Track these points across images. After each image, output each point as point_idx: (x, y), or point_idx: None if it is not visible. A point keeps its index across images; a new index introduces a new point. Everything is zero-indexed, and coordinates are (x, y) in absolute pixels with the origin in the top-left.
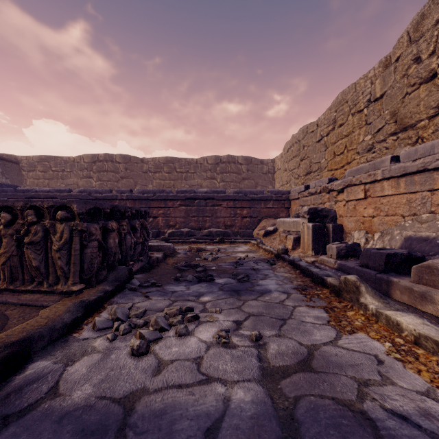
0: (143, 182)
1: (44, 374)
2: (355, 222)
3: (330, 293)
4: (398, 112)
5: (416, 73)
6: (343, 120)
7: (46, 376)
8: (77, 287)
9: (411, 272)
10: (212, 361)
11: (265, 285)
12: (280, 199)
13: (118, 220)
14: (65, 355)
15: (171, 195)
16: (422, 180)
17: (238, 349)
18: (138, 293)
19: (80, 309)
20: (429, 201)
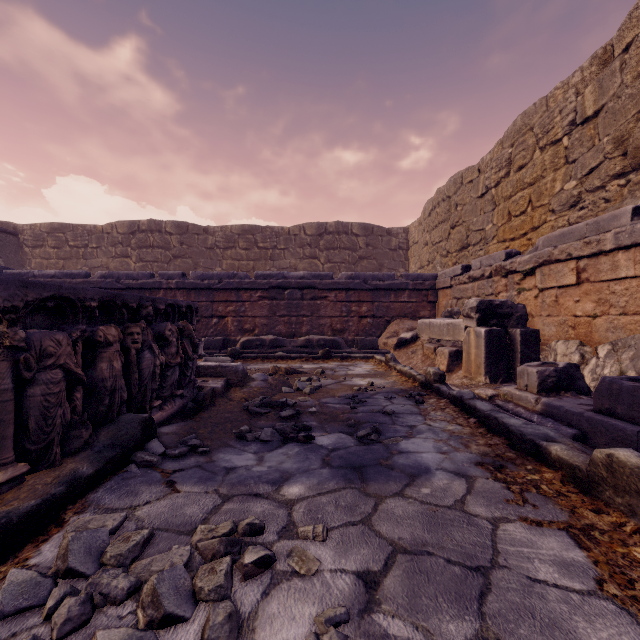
0: (207, 263)
1: None
2: (558, 326)
3: (564, 483)
4: (628, 137)
5: None
6: (525, 159)
7: None
8: (4, 475)
9: None
10: None
11: (415, 454)
12: (421, 289)
13: (124, 323)
14: None
15: (246, 282)
16: None
17: None
18: (154, 476)
19: None
20: None
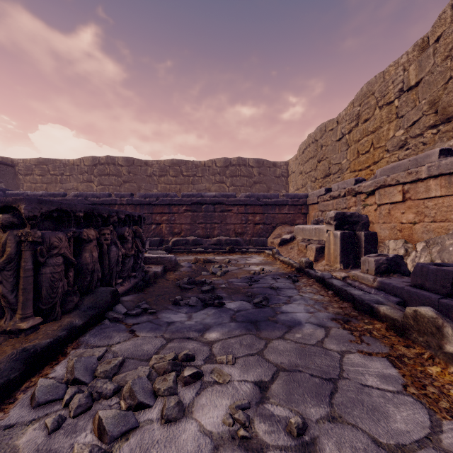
0: (147, 186)
1: None
2: (390, 229)
3: (388, 330)
4: (438, 100)
5: None
6: (368, 114)
7: None
8: (28, 324)
9: None
10: None
11: (292, 313)
12: (297, 204)
13: (99, 227)
14: None
15: (175, 200)
16: None
17: None
18: (121, 327)
19: (17, 365)
20: None
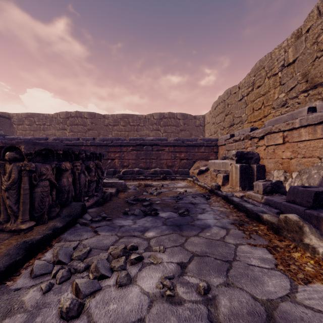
0: (105, 132)
1: None
2: (274, 163)
3: (268, 230)
4: (308, 73)
5: None
6: (260, 82)
7: None
8: (26, 225)
9: None
10: None
11: (204, 220)
12: (210, 145)
13: (72, 161)
14: None
15: (125, 142)
16: None
17: (184, 306)
18: (88, 228)
19: (21, 252)
20: None
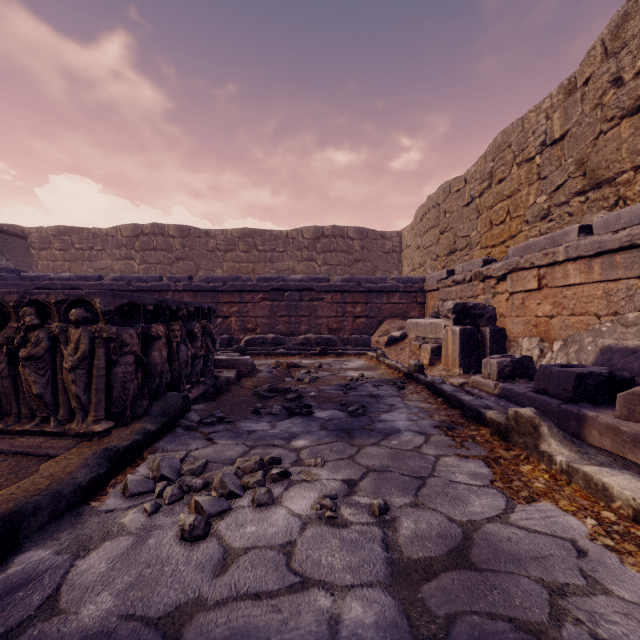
0: (209, 265)
1: (38, 574)
2: (524, 325)
3: (492, 435)
4: (587, 160)
5: (616, 102)
6: (504, 173)
7: (42, 576)
8: (102, 426)
9: (613, 402)
10: (310, 550)
11: (391, 422)
12: (411, 291)
13: (167, 322)
14: (75, 539)
15: (249, 285)
16: (627, 261)
17: (351, 528)
18: (196, 435)
19: (104, 462)
20: (638, 293)
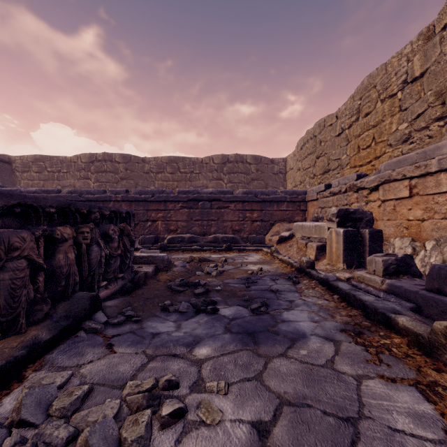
0: (145, 183)
1: None
2: (395, 227)
3: (410, 347)
4: (446, 91)
5: None
6: (370, 108)
7: None
8: None
9: None
10: None
11: (294, 322)
12: (296, 201)
13: (77, 225)
14: None
15: (171, 196)
16: None
17: None
18: (97, 340)
19: None
20: None
